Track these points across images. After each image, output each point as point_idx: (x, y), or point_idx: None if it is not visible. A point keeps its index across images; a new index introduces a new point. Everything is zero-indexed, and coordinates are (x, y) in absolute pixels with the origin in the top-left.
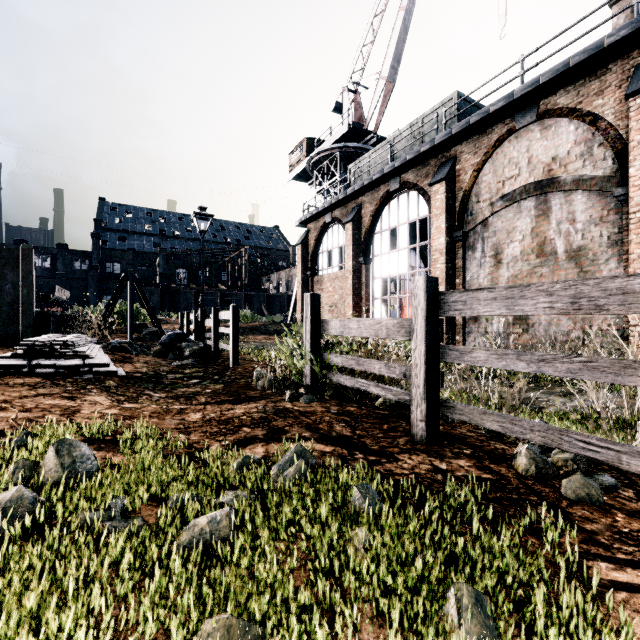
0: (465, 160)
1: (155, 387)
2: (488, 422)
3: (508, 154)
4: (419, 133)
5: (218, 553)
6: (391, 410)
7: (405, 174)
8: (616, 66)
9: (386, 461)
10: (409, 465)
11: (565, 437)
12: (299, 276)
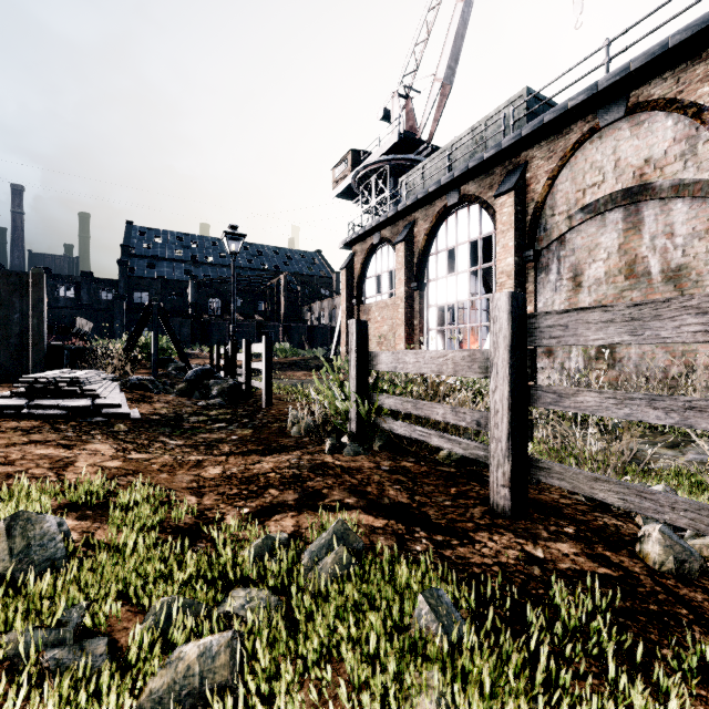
0: (537, 166)
1: (172, 432)
2: (602, 492)
3: (590, 157)
4: (482, 138)
5: (211, 708)
6: (457, 466)
7: (465, 185)
8: None
9: (458, 543)
10: (491, 550)
11: None
12: (343, 305)
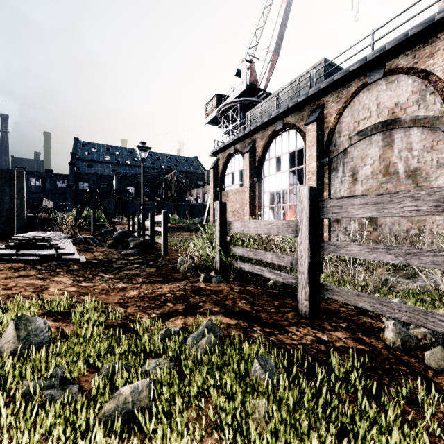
0: (330, 107)
1: (106, 270)
2: (361, 302)
3: (362, 102)
4: (297, 88)
5: (139, 420)
6: (280, 289)
7: (287, 118)
8: (443, 35)
9: (278, 333)
10: (297, 336)
11: (430, 318)
12: (211, 191)
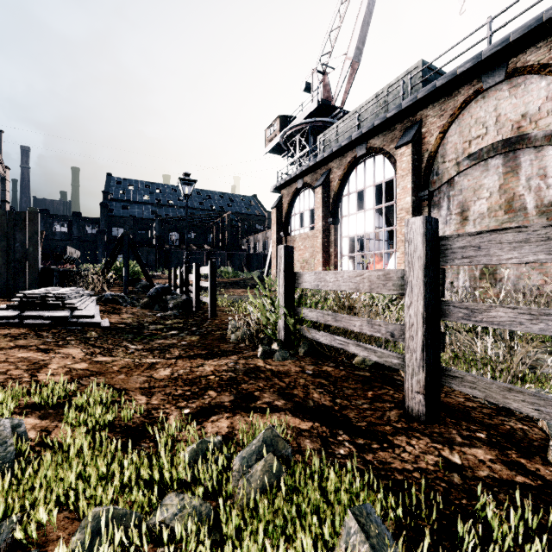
0: (431, 123)
1: (134, 338)
2: (515, 402)
3: (475, 114)
4: (384, 102)
5: None
6: (371, 370)
7: (371, 140)
8: None
9: (379, 447)
10: (410, 455)
11: None
12: (274, 236)
